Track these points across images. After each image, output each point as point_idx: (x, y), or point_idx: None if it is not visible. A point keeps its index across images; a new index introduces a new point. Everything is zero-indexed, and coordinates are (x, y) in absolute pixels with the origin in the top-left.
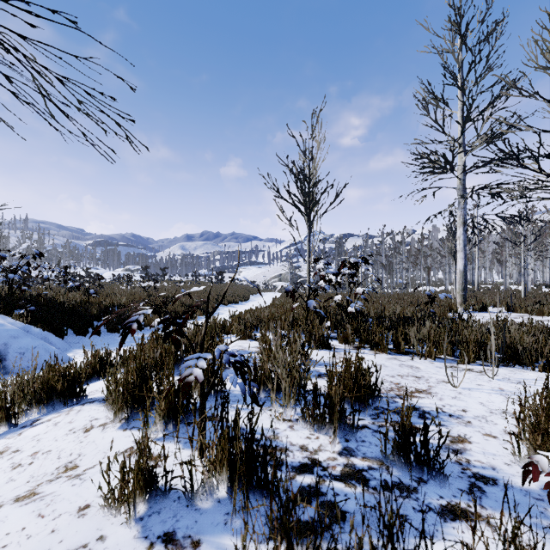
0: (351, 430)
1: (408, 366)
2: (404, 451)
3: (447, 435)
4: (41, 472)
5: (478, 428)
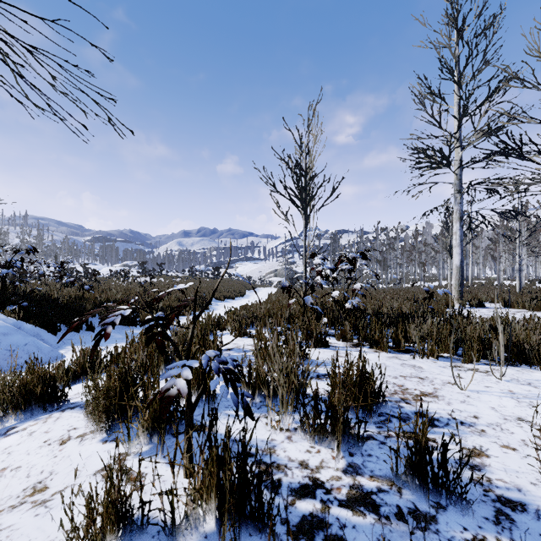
0: (356, 442)
1: (410, 366)
2: (418, 471)
3: (470, 455)
4: (6, 494)
5: (494, 438)
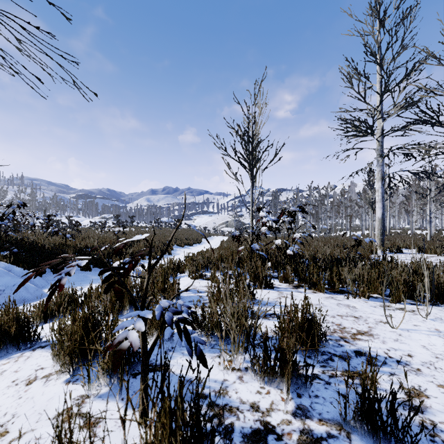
0: (304, 384)
1: (345, 305)
2: (367, 417)
3: (421, 404)
4: None
5: (430, 377)
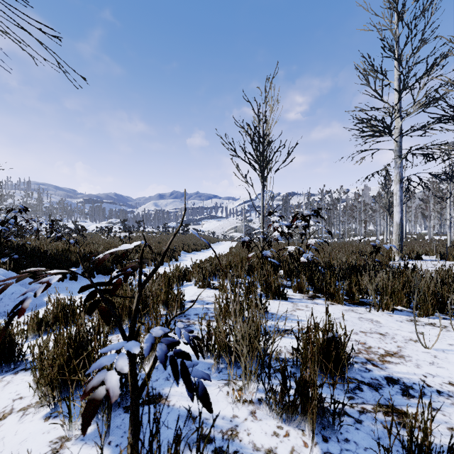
0: (331, 425)
1: (368, 320)
2: None
3: None
4: None
5: None
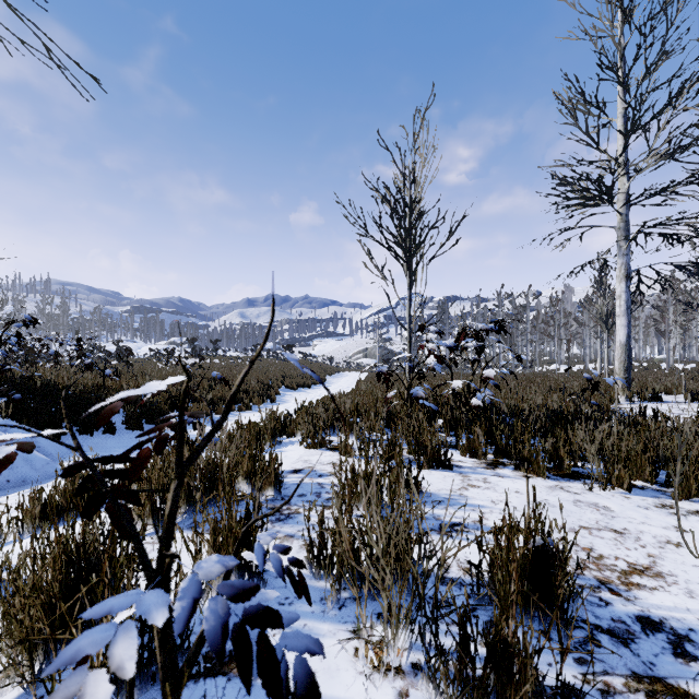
0: None
1: (590, 505)
2: None
3: None
4: None
5: None
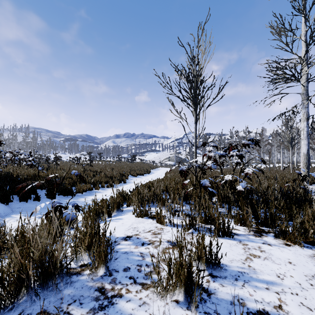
0: None
1: None
2: None
3: None
4: None
5: None
